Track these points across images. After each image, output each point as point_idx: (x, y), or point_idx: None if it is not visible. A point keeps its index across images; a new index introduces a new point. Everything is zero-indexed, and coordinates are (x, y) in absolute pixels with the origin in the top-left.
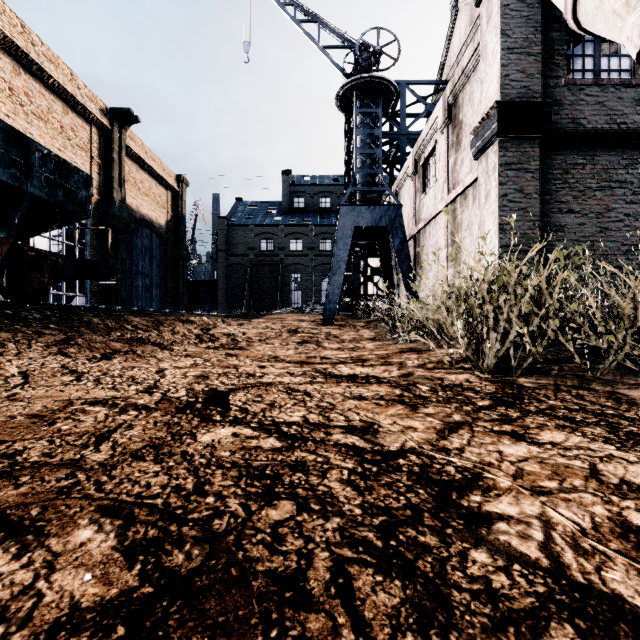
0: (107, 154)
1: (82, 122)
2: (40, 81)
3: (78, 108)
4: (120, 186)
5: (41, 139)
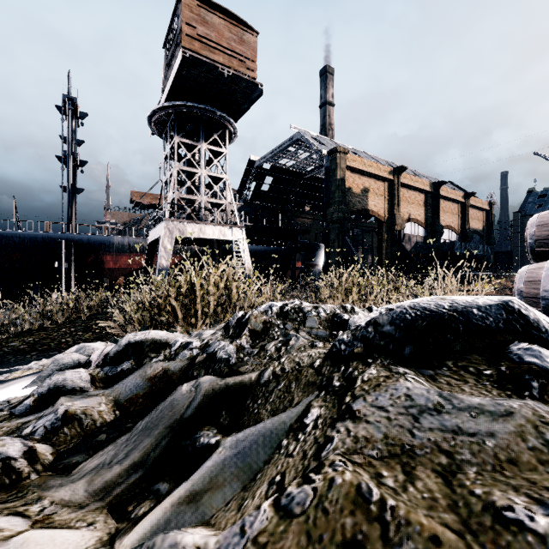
0: (463, 212)
1: (455, 205)
2: (447, 200)
3: (455, 201)
4: (467, 222)
5: (447, 218)
